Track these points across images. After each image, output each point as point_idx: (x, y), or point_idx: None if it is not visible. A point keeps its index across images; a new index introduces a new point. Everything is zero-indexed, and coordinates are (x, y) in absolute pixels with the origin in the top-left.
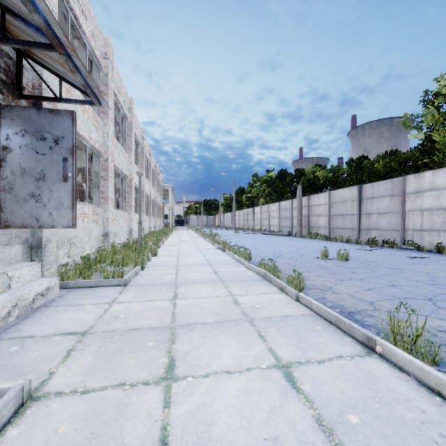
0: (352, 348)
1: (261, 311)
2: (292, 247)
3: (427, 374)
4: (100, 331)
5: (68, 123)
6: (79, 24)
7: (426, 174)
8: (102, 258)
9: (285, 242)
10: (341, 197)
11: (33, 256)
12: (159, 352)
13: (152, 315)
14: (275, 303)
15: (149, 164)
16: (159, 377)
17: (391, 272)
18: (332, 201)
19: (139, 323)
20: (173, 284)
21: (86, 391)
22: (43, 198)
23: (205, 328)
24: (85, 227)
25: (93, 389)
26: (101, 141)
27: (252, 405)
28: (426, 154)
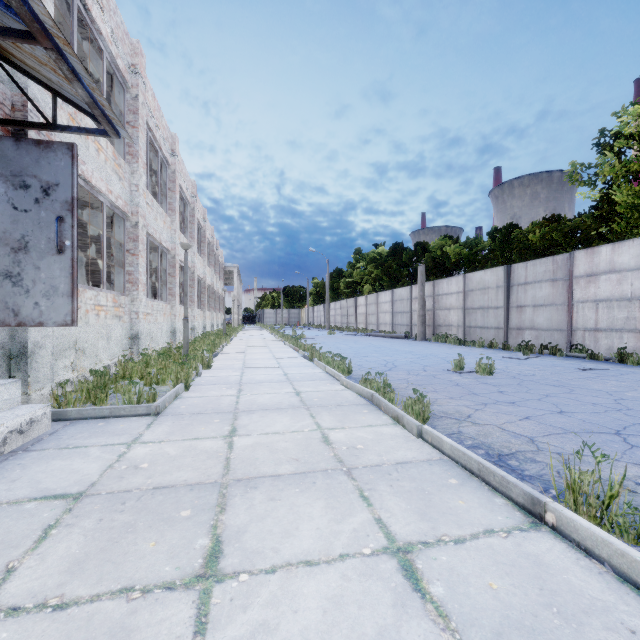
0: (507, 516)
1: (365, 454)
2: (411, 354)
3: (634, 564)
4: (105, 491)
5: (65, 163)
6: (92, 17)
7: (602, 249)
8: (126, 373)
9: (401, 348)
10: (481, 282)
11: (12, 370)
12: (197, 527)
13: (194, 463)
14: (386, 441)
15: (203, 234)
16: (193, 574)
17: (556, 392)
18: (469, 289)
19: (171, 477)
20: (232, 412)
21: (64, 604)
22: (25, 280)
23: (276, 484)
24: (101, 325)
25: (76, 601)
26: (127, 196)
27: (347, 625)
28: (602, 221)
